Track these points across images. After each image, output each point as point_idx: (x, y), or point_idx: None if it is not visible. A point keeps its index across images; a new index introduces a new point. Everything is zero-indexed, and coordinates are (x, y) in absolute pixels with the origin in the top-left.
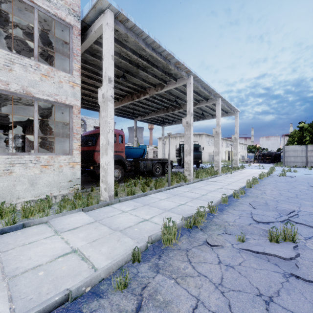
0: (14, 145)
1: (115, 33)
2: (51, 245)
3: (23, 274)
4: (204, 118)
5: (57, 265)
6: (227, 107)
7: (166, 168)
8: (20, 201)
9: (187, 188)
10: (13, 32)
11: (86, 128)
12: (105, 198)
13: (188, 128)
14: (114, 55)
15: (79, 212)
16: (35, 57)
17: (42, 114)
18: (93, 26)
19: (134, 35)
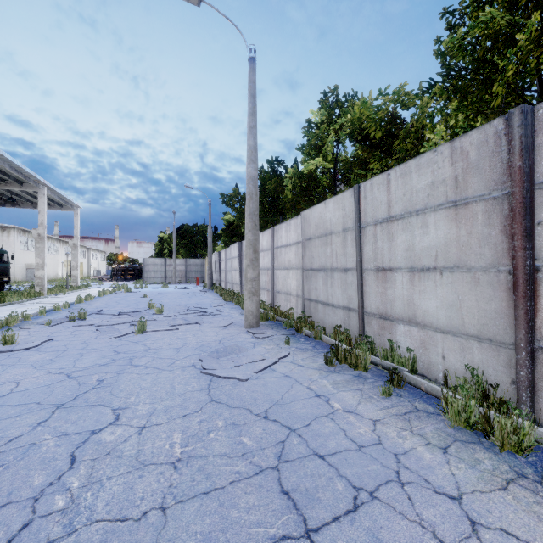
0: None
1: None
2: None
3: None
4: (16, 204)
5: None
6: (59, 199)
7: None
8: None
9: None
10: None
11: None
12: None
13: None
14: None
15: None
16: None
17: None
18: None
19: None
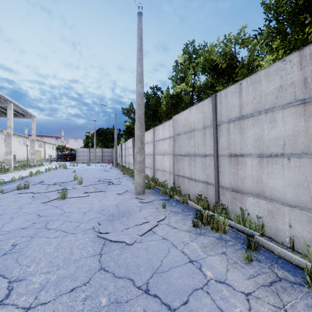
0: None
1: None
2: None
3: None
4: None
5: None
6: (22, 111)
7: None
8: None
9: None
10: None
11: None
12: None
13: None
14: None
15: None
16: None
17: None
18: None
19: None
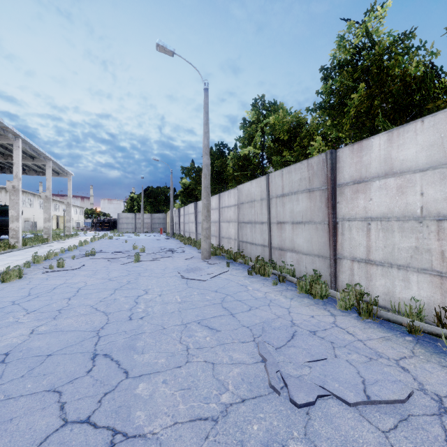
0: None
1: None
2: None
3: None
4: (24, 172)
5: None
6: (59, 169)
7: None
8: None
9: (22, 252)
10: None
11: None
12: None
13: (15, 193)
14: None
15: None
16: None
17: None
18: None
19: None
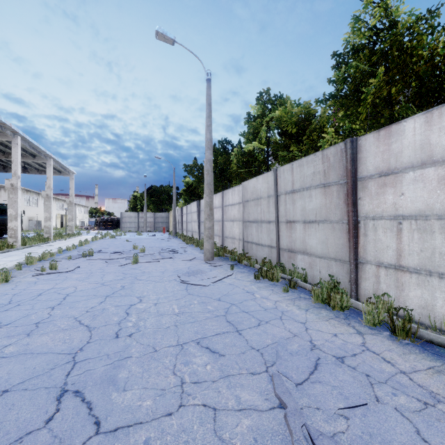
0: None
1: None
2: None
3: None
4: (26, 171)
5: None
6: (60, 168)
7: None
8: None
9: (19, 252)
10: None
11: None
12: None
13: (14, 191)
14: None
15: None
16: None
17: None
18: None
19: None
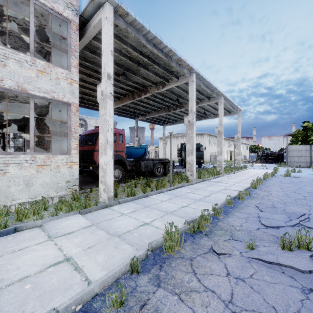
0: (15, 145)
1: (114, 29)
2: (43, 252)
3: (7, 287)
4: (206, 117)
5: (47, 276)
6: (229, 106)
7: (167, 169)
8: (15, 203)
9: (189, 188)
10: (10, 28)
11: (87, 128)
12: (104, 199)
13: (190, 127)
14: (114, 51)
15: (76, 214)
16: (31, 52)
17: (40, 113)
18: (92, 21)
19: (134, 31)
